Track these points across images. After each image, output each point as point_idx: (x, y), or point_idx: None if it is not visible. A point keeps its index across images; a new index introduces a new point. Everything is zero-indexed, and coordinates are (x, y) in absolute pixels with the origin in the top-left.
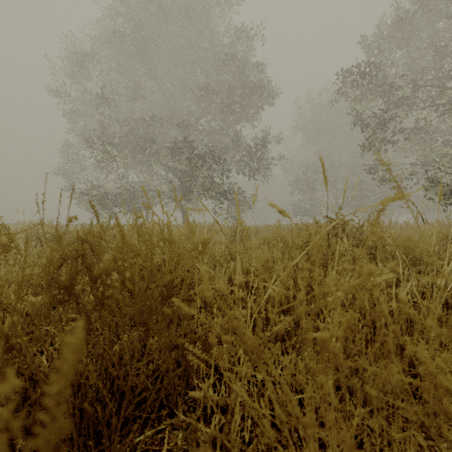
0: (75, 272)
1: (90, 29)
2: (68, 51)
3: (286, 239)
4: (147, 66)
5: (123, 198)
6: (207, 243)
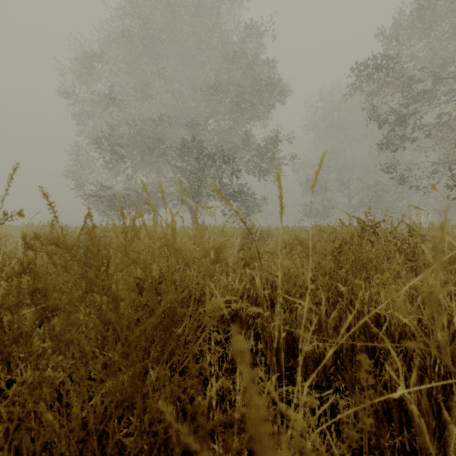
0: (9, 305)
1: (99, 30)
2: (77, 52)
3: (306, 243)
4: (156, 65)
5: (132, 200)
6: (221, 249)
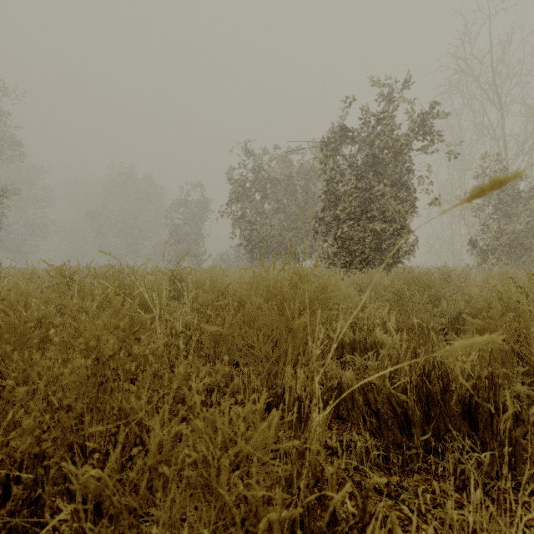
0: None
1: None
2: None
3: None
4: None
5: None
6: None
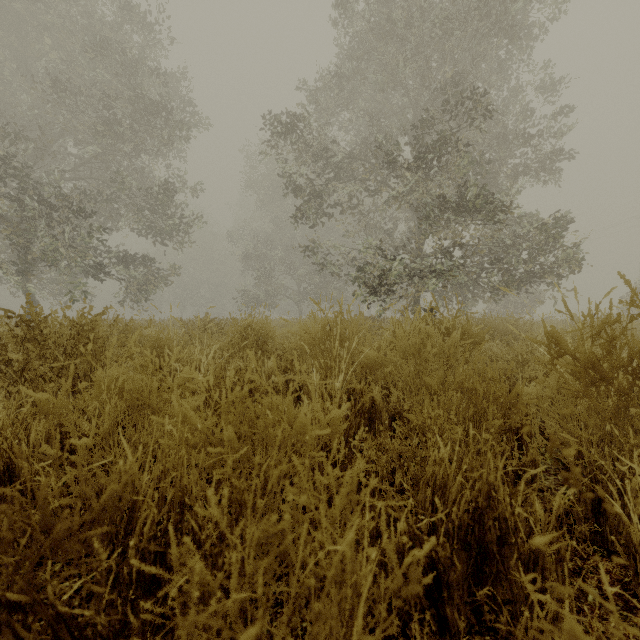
0: None
1: None
2: None
3: None
4: None
5: None
6: None
